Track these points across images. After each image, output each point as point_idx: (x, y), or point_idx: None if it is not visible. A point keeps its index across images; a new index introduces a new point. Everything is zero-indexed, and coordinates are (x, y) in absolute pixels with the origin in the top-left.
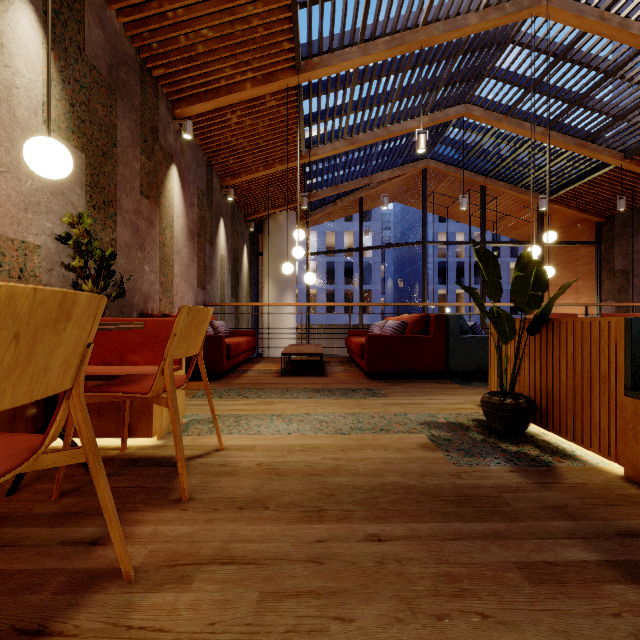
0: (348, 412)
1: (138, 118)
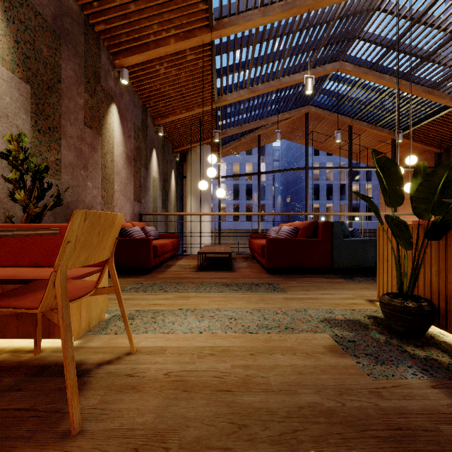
0: (254, 307)
1: (81, 62)
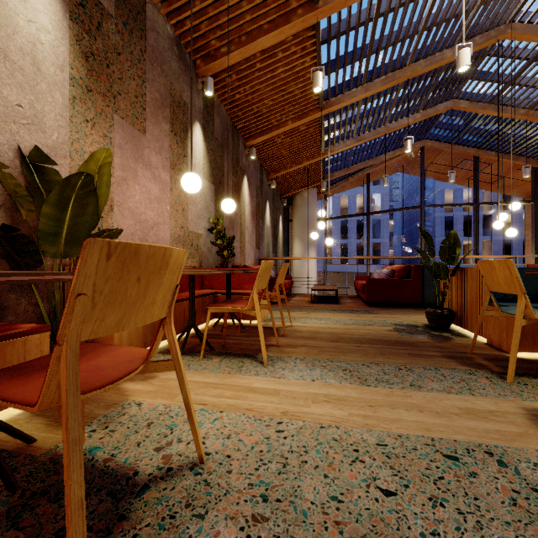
0: (352, 318)
1: (231, 156)
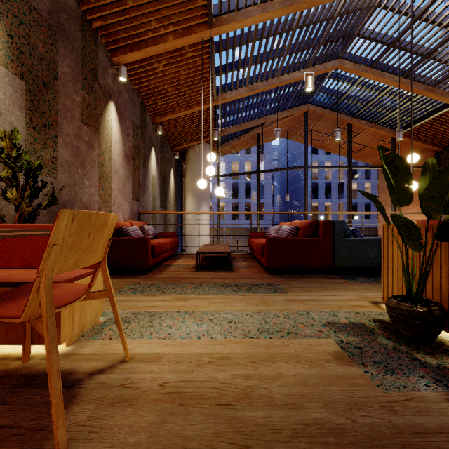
0: (254, 310)
1: (78, 59)
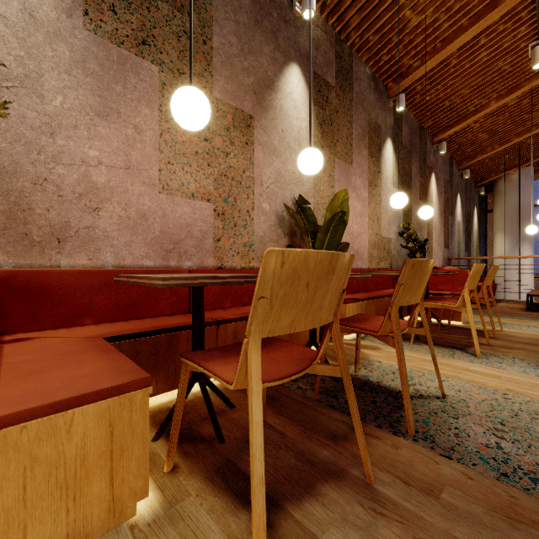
0: None
1: (418, 158)
